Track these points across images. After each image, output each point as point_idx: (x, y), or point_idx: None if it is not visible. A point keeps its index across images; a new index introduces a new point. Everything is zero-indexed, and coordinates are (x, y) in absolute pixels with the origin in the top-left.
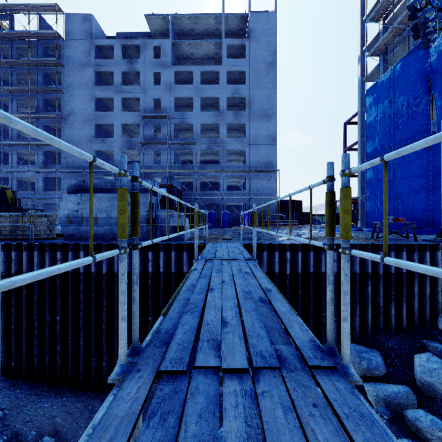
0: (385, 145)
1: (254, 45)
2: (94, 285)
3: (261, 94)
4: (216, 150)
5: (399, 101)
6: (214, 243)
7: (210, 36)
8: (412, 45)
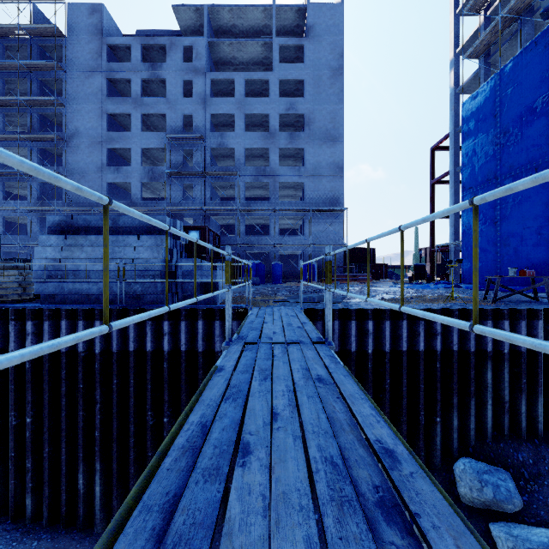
0: (488, 174)
1: (315, 46)
2: (83, 371)
3: (324, 109)
4: (265, 183)
5: (509, 116)
6: (261, 308)
7: (257, 35)
8: (525, 42)
